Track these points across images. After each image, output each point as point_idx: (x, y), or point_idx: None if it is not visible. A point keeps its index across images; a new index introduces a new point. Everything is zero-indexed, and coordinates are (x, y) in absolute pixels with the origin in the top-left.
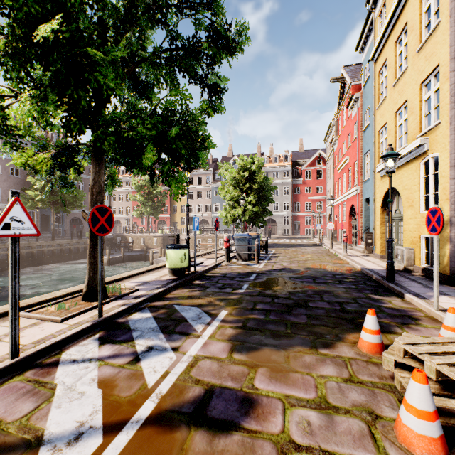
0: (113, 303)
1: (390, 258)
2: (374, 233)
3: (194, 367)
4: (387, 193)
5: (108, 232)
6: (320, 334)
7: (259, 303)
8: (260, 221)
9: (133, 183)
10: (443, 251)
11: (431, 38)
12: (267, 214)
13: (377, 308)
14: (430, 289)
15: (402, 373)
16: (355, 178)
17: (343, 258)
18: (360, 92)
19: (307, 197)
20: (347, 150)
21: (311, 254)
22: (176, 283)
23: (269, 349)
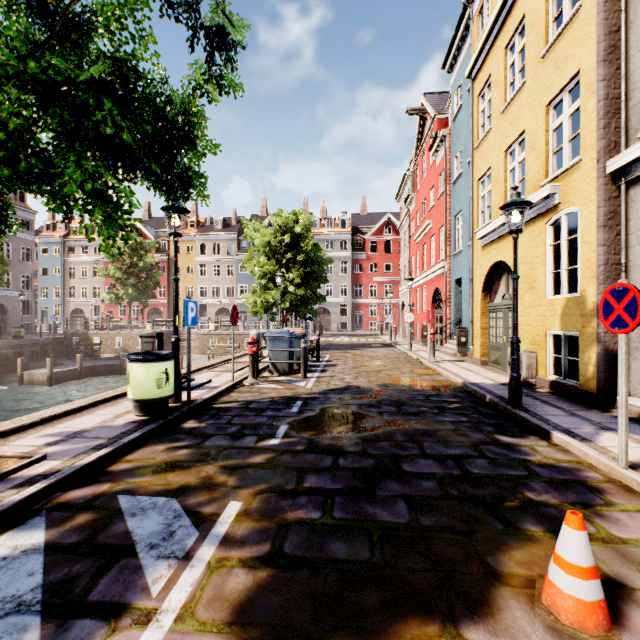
0: None
1: (516, 369)
2: (472, 328)
3: None
4: (492, 269)
5: None
6: (448, 562)
7: (310, 474)
8: (308, 310)
9: None
10: (586, 356)
11: (565, 33)
12: (318, 300)
13: (522, 466)
14: (580, 419)
15: None
16: (440, 251)
17: (431, 366)
18: (448, 127)
19: (372, 277)
20: (429, 211)
21: (383, 360)
22: (143, 432)
23: None
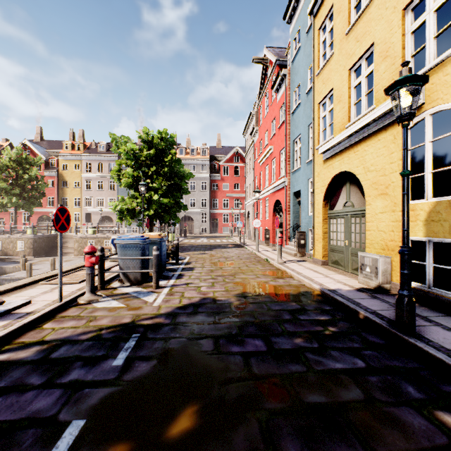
0: None
1: (408, 286)
2: (313, 233)
3: None
4: (333, 180)
5: None
6: None
7: None
8: (171, 217)
9: None
10: None
11: None
12: (181, 208)
13: None
14: None
15: None
16: (280, 170)
17: (281, 267)
18: (287, 68)
19: (225, 194)
20: (271, 139)
21: (237, 262)
22: None
23: None
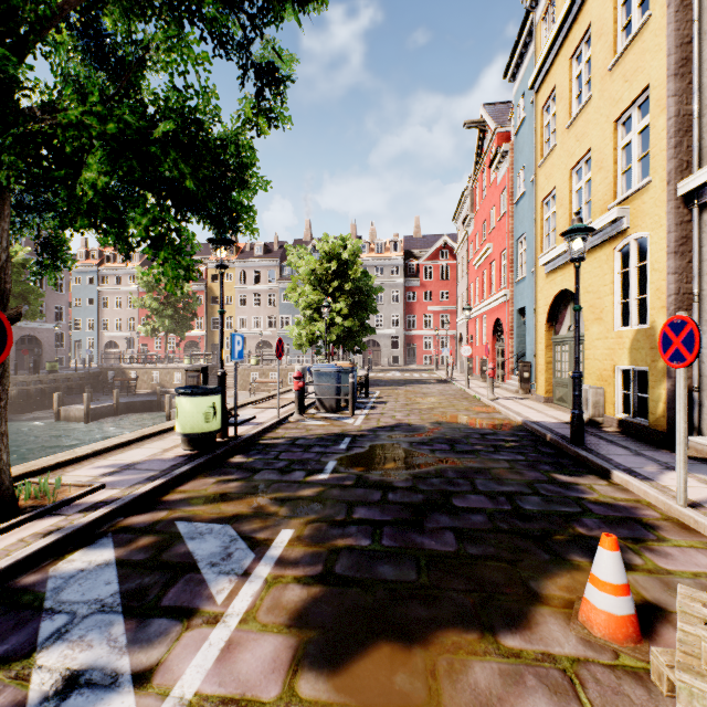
0: (25, 528)
1: (578, 406)
2: (535, 363)
3: None
4: (557, 298)
5: None
6: (491, 585)
7: (359, 506)
8: (356, 343)
9: (138, 276)
10: (656, 392)
11: (634, 44)
12: (367, 332)
13: (577, 503)
14: (646, 459)
15: None
16: (501, 277)
17: (490, 403)
18: (510, 142)
19: (427, 307)
20: (489, 233)
21: (438, 397)
22: (193, 465)
23: (388, 648)
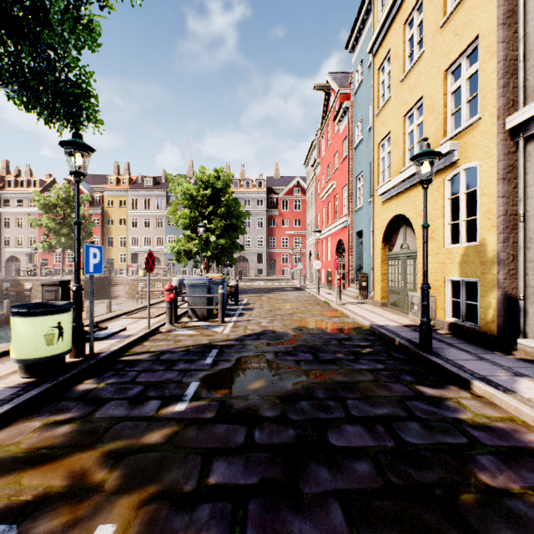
0: None
1: (427, 314)
2: (373, 274)
3: None
4: (391, 222)
5: None
6: None
7: (218, 459)
8: (228, 258)
9: (35, 199)
10: (486, 300)
11: (464, 2)
12: (238, 249)
13: (458, 429)
14: (491, 364)
15: None
16: (343, 207)
17: (339, 308)
18: (350, 100)
19: (284, 231)
20: (333, 173)
21: (295, 303)
22: (16, 403)
23: None
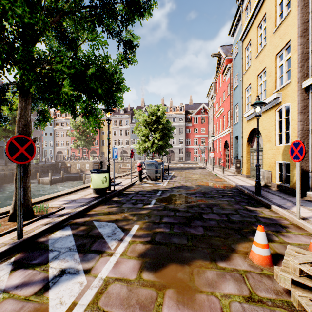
0: (38, 222)
1: (258, 178)
2: (242, 160)
3: (103, 294)
4: (251, 132)
5: (28, 160)
6: (216, 246)
7: (165, 217)
8: (164, 151)
9: (71, 123)
10: (293, 172)
11: (284, 22)
12: (169, 146)
13: (254, 218)
14: (287, 201)
15: (299, 291)
16: (228, 122)
17: (222, 177)
18: (231, 63)
19: (195, 135)
20: (222, 103)
21: (199, 175)
22: (98, 201)
23: (175, 265)
